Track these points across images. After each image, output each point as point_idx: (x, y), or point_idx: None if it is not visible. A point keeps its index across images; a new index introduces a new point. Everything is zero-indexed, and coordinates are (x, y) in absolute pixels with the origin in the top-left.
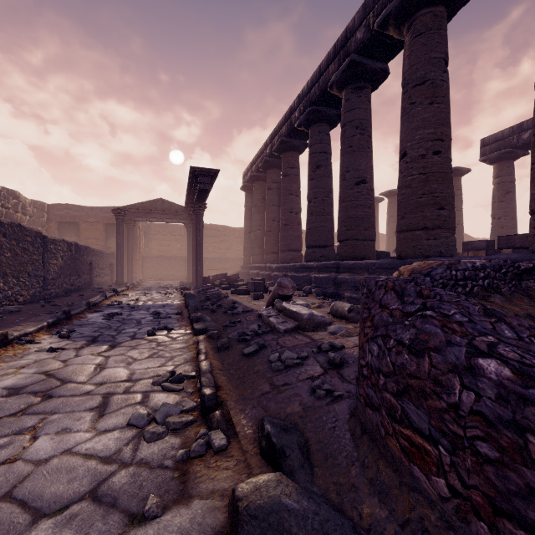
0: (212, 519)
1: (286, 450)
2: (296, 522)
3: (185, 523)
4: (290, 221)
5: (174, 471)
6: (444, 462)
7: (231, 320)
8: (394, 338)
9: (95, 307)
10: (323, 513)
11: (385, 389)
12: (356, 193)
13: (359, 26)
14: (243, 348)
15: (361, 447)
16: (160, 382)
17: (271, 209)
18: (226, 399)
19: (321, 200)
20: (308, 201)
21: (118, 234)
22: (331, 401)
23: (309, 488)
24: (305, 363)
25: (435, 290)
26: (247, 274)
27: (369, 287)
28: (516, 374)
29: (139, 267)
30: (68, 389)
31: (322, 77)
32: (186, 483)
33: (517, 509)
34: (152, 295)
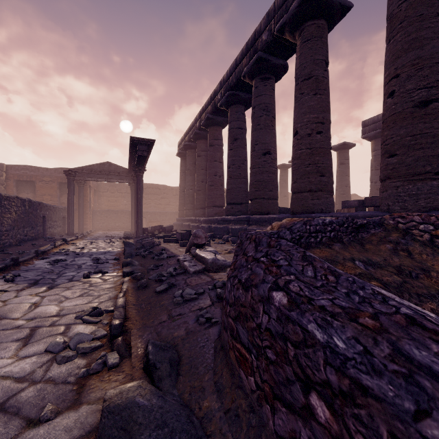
0: (93, 418)
1: (157, 364)
2: (143, 414)
3: (71, 423)
4: (215, 182)
5: (74, 385)
6: (254, 366)
7: (155, 264)
8: (238, 278)
9: (44, 254)
10: (167, 407)
11: (229, 316)
12: (263, 162)
13: (264, 30)
14: (158, 286)
15: (217, 359)
16: (82, 316)
17: (200, 172)
18: (132, 327)
19: (238, 166)
20: (227, 167)
21: (69, 192)
22: (208, 326)
23: (170, 391)
24: (200, 297)
25: (279, 241)
26: (181, 225)
27: (241, 239)
28: (289, 302)
29: (89, 219)
30: (1, 324)
31: (237, 68)
32: (81, 394)
33: (283, 393)
34: (98, 243)
